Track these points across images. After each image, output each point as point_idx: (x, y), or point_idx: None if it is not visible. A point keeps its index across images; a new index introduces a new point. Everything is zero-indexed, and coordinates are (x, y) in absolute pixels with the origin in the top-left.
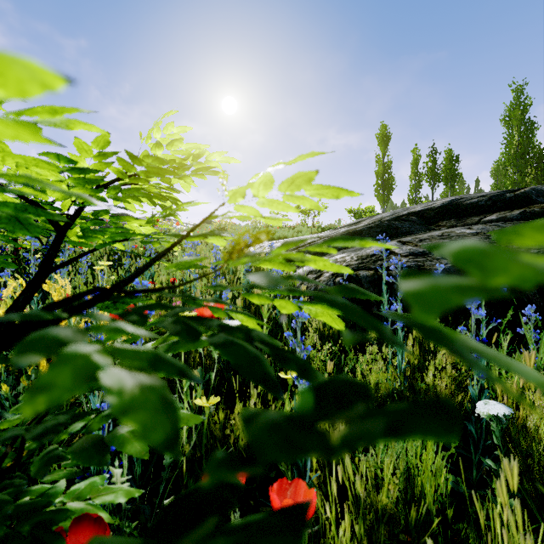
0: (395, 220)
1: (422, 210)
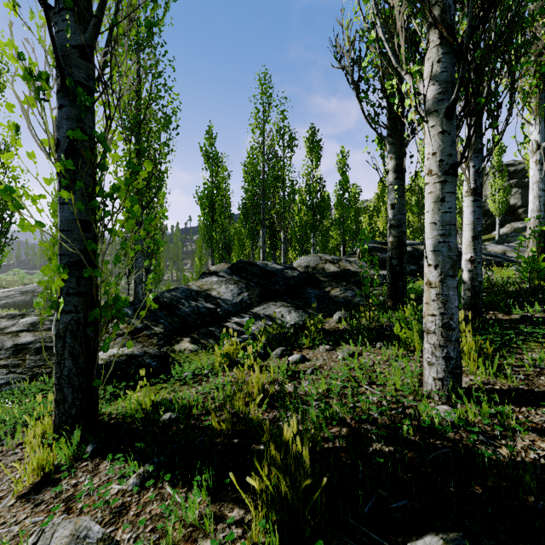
0: (16, 294)
1: (23, 291)
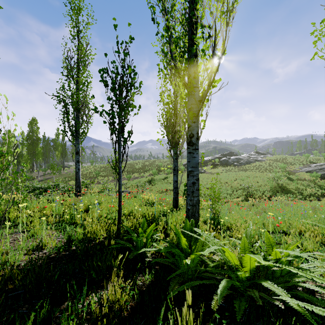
0: None
1: None
